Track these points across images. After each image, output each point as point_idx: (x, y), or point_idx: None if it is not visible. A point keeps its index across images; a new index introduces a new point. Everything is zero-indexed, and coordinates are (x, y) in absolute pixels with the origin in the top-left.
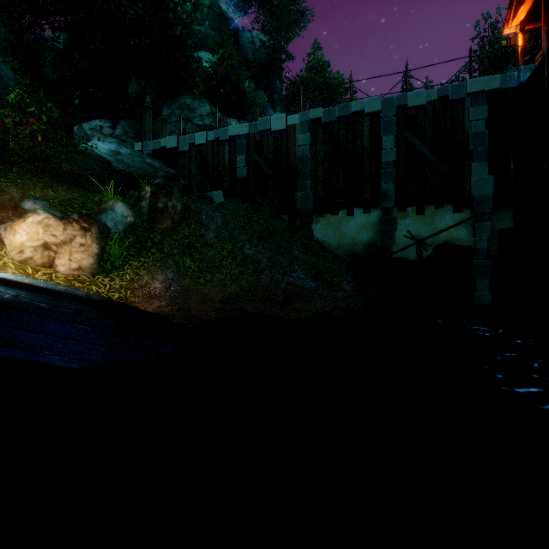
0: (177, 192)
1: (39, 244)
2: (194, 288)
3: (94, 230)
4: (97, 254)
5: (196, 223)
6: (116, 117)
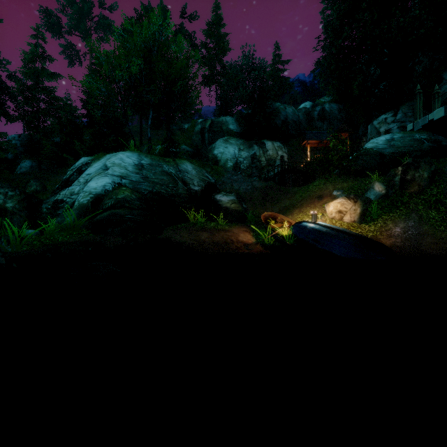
0: (424, 165)
1: (337, 211)
2: (430, 233)
3: (360, 202)
4: (361, 213)
5: (446, 183)
6: (398, 104)
